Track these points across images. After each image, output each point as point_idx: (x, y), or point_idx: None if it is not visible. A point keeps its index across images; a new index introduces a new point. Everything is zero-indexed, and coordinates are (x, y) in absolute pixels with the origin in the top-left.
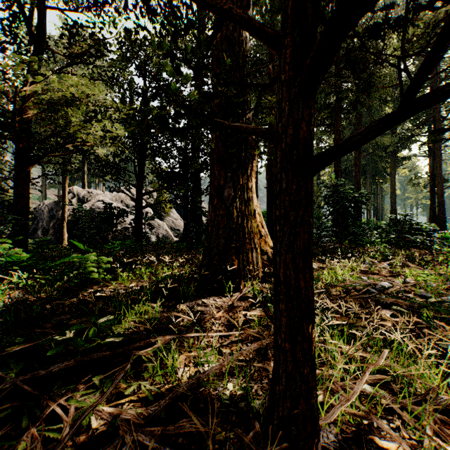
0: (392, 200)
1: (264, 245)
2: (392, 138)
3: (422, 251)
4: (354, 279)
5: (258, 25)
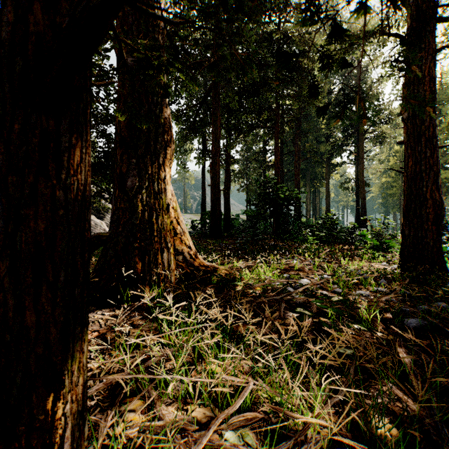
0: (327, 202)
1: (179, 244)
2: (327, 145)
3: (346, 247)
4: (275, 278)
5: None
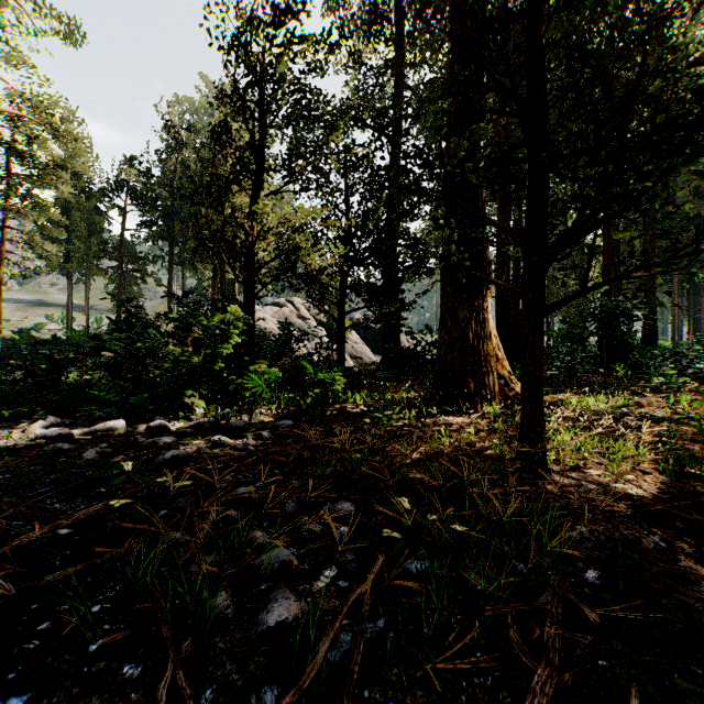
0: None
1: (500, 369)
2: None
3: None
4: (608, 409)
5: (511, 233)
